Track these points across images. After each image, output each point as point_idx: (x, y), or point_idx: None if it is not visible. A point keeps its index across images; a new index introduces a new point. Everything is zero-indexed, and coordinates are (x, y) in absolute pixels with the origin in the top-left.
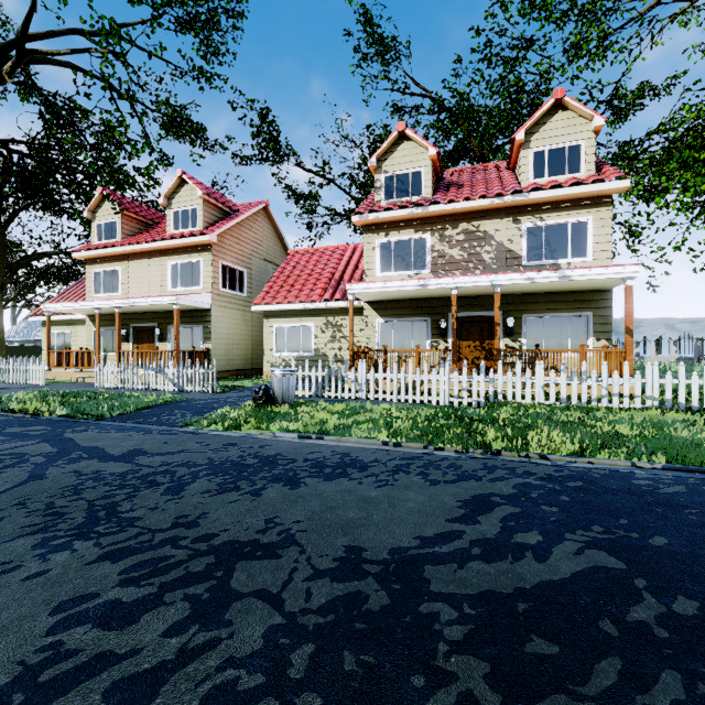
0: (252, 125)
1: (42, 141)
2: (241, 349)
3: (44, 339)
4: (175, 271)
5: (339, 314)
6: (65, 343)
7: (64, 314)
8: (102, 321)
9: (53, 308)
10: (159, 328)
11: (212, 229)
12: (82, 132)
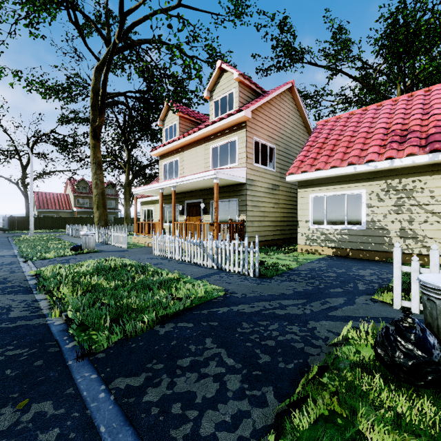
0: (272, 38)
1: (145, 93)
2: (271, 221)
3: (141, 214)
4: (215, 153)
5: (409, 175)
6: (151, 216)
7: (149, 196)
8: (168, 199)
9: (137, 191)
10: (203, 203)
11: (246, 106)
12: (156, 65)
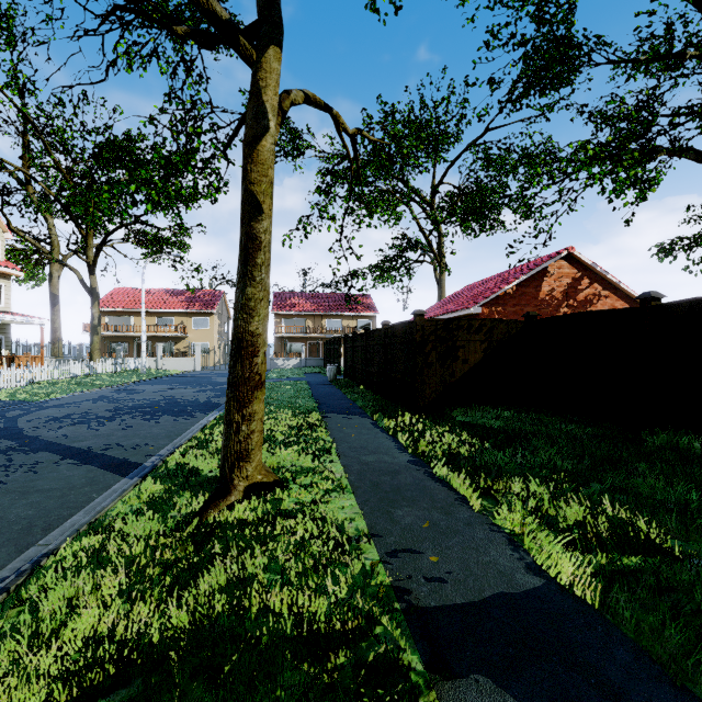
0: None
1: None
2: None
3: None
4: None
5: None
6: None
7: None
8: None
9: None
10: None
11: None
12: None
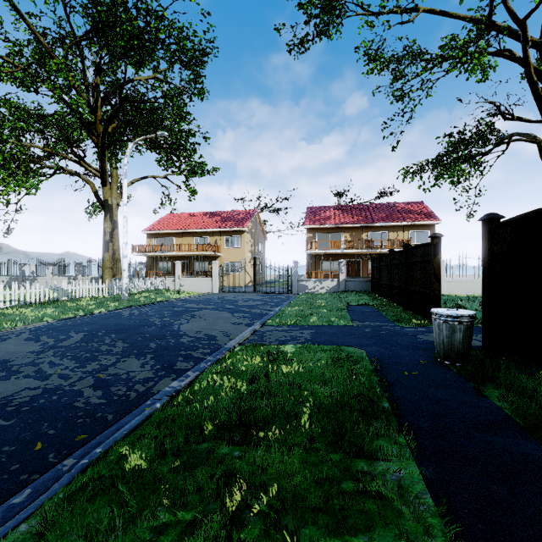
0: None
1: None
2: None
3: None
4: None
5: None
6: None
7: None
8: None
9: None
10: None
11: None
12: None
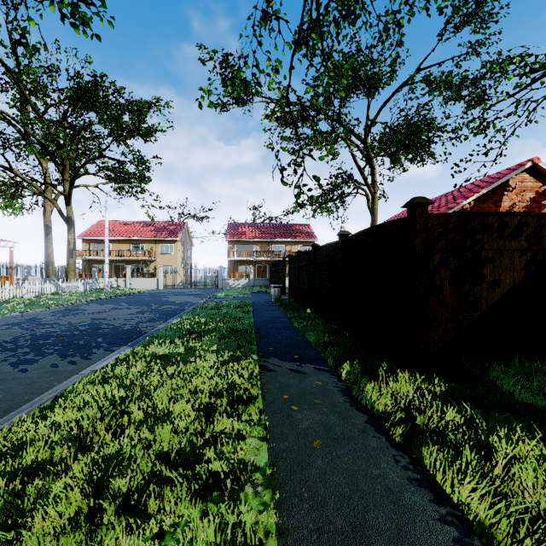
0: None
1: None
2: None
3: None
4: None
5: None
6: None
7: None
8: None
9: None
10: None
11: None
12: None
